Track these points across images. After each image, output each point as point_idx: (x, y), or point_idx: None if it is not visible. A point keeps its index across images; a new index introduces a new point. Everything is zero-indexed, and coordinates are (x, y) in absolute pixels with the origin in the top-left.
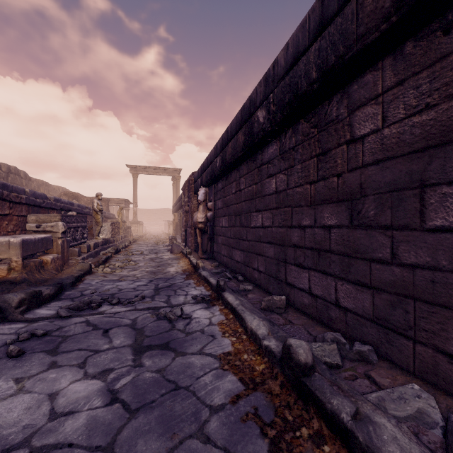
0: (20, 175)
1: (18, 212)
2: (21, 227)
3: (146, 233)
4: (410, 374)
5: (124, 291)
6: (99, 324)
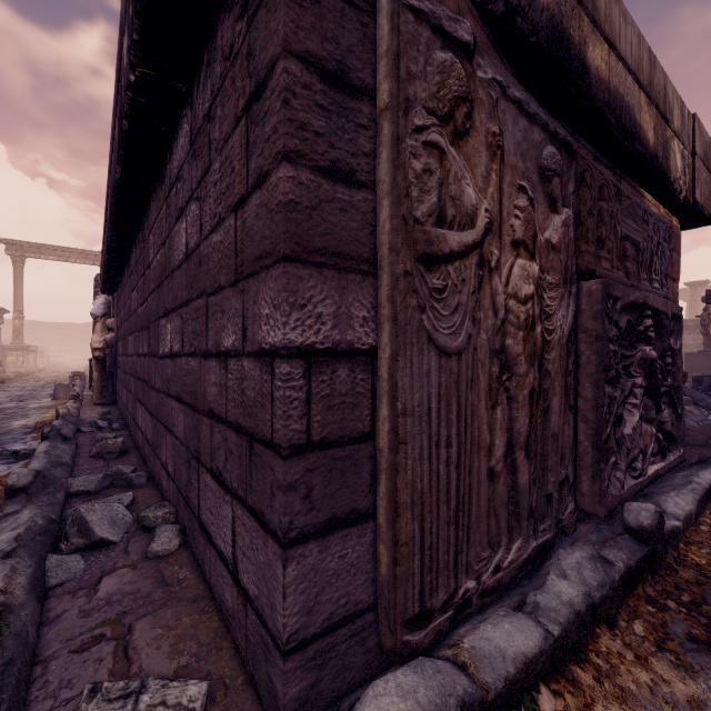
0: None
1: None
2: None
3: (46, 368)
4: (156, 489)
5: None
6: None
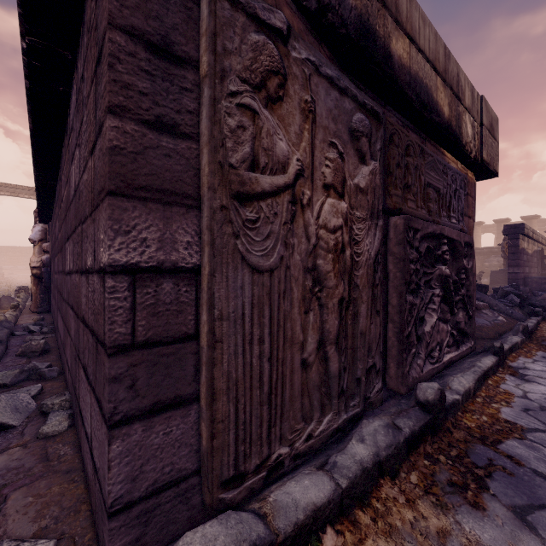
0: None
1: None
2: None
3: None
4: (64, 381)
5: None
6: None
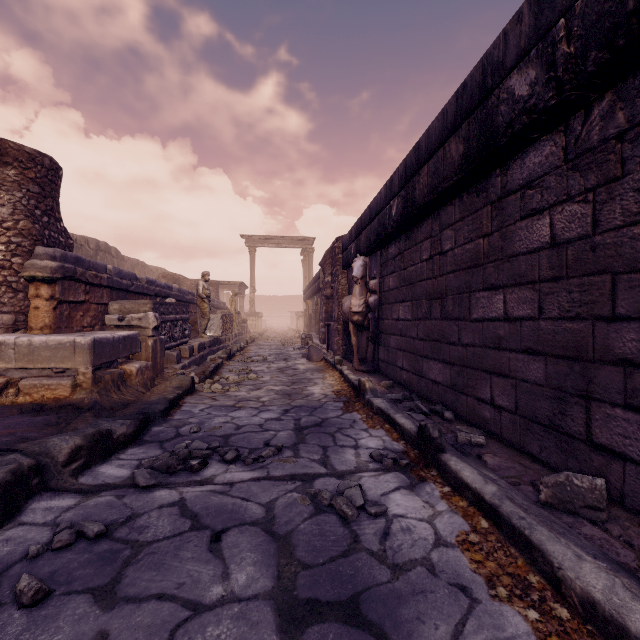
0: (111, 254)
1: (97, 299)
2: (102, 320)
3: (267, 330)
4: None
5: (244, 430)
6: (203, 514)
